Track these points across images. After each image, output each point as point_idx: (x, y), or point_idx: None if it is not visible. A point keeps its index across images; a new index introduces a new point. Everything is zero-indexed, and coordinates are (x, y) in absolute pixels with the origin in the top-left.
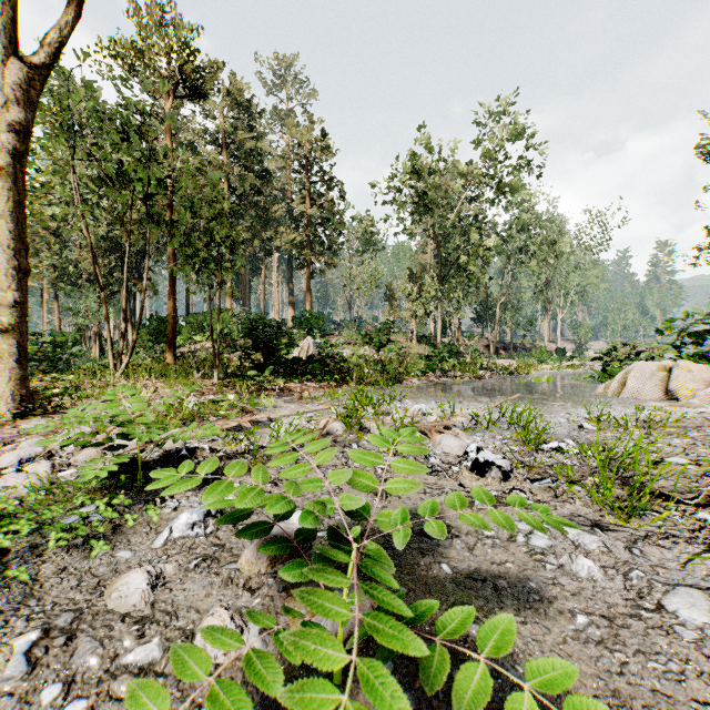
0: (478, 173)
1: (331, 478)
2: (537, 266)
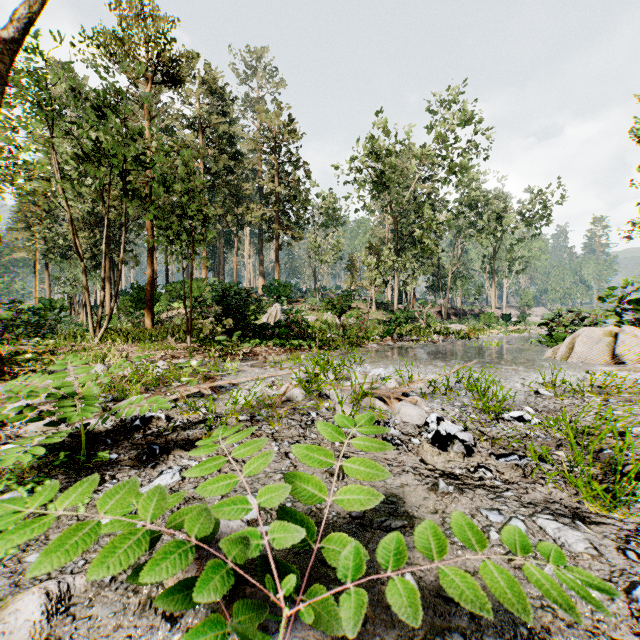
0: (432, 154)
1: (260, 498)
2: (485, 239)
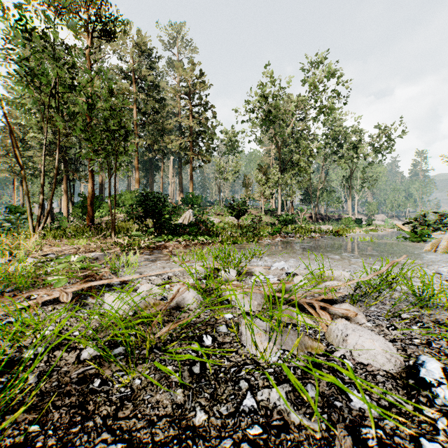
0: (307, 97)
1: None
2: (344, 163)
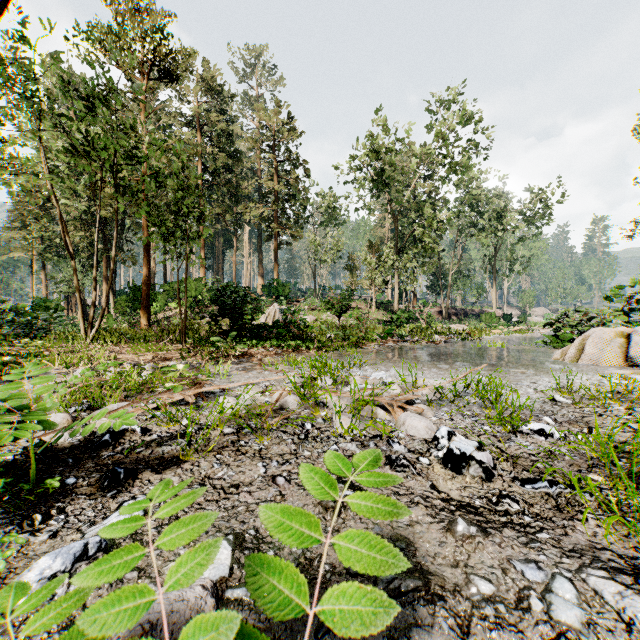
0: (433, 152)
1: None
2: (486, 239)
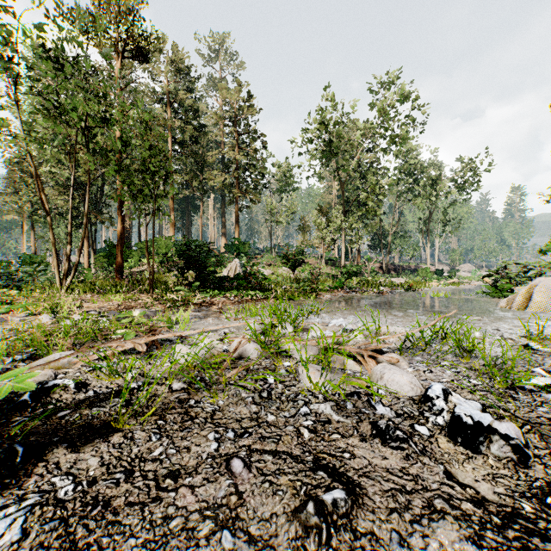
0: (376, 125)
1: None
2: (422, 203)
